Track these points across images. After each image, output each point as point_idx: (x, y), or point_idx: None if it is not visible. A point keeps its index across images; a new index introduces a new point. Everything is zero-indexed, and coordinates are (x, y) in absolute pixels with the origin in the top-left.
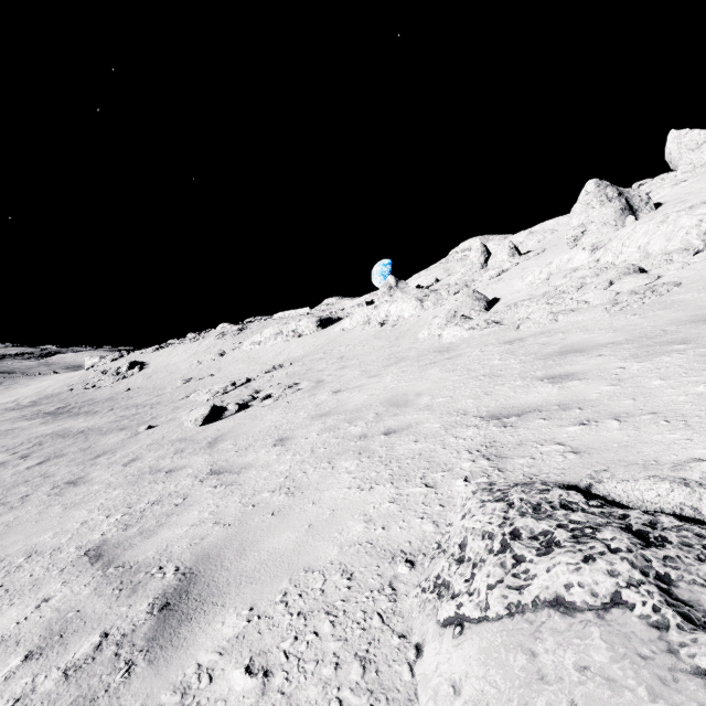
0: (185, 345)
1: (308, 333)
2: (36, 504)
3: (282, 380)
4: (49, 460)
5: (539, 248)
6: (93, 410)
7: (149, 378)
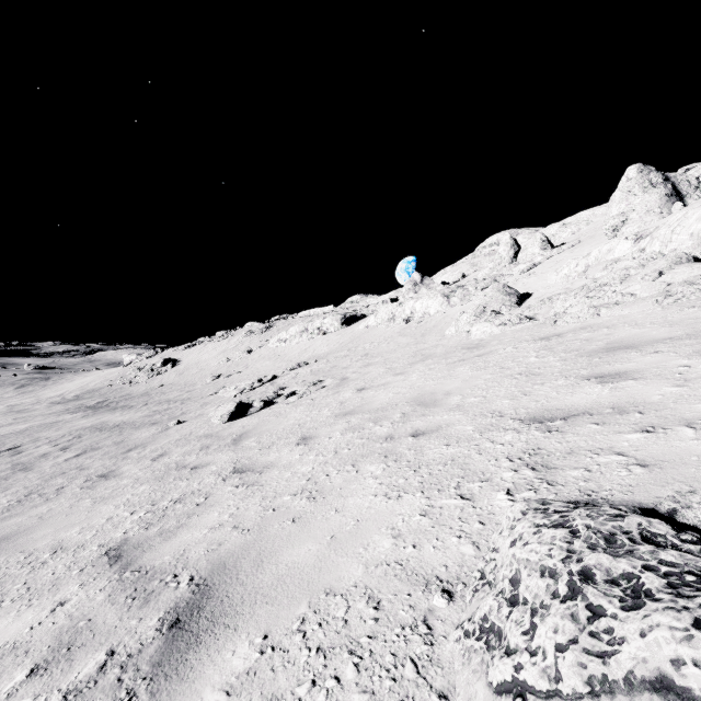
0: (215, 343)
1: (332, 331)
2: (69, 497)
3: (307, 377)
4: (85, 453)
5: (574, 240)
6: (129, 405)
7: (181, 375)
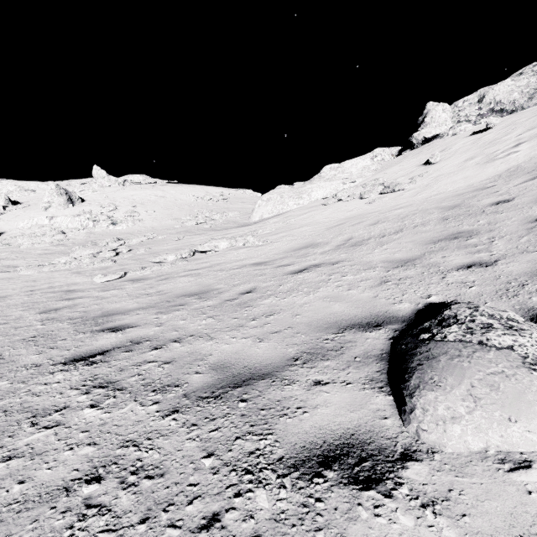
0: None
1: None
2: None
3: None
4: None
5: (26, 202)
6: None
7: None
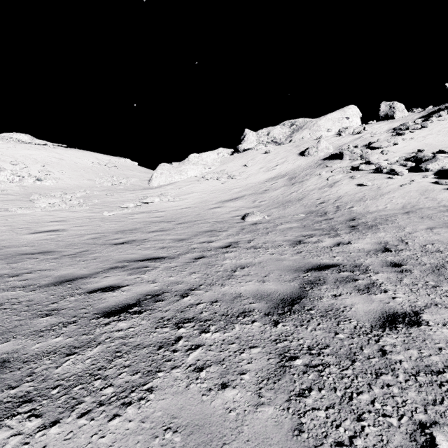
0: None
1: None
2: None
3: None
4: None
5: None
6: None
7: None
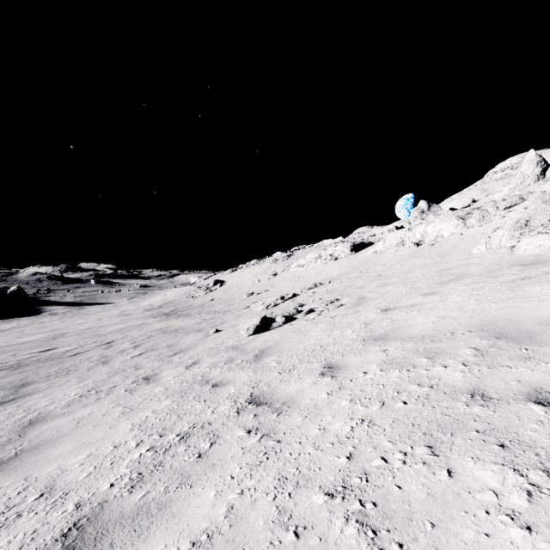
0: (250, 268)
1: (343, 257)
2: (112, 399)
3: (323, 295)
4: (146, 352)
5: None
6: (189, 314)
7: (226, 292)
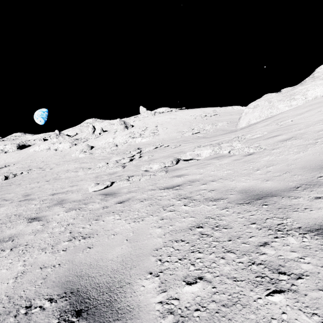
0: None
1: (11, 151)
2: None
3: (19, 169)
4: None
5: (109, 130)
6: None
7: None
